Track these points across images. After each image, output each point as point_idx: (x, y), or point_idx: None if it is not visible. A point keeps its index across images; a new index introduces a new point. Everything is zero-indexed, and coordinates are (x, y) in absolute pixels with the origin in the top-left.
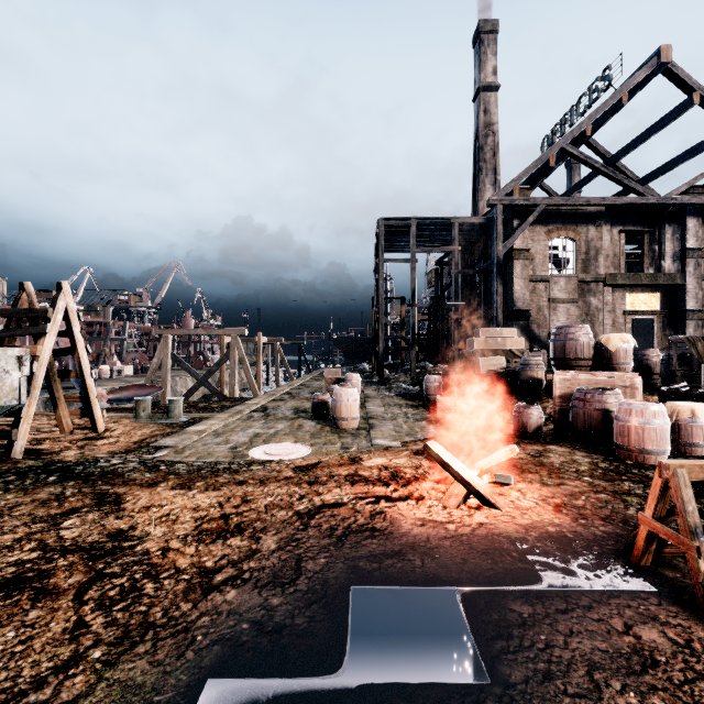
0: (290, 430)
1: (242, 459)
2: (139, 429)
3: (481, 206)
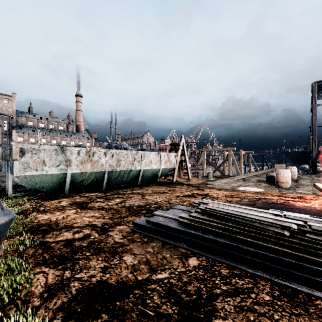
0: (255, 185)
1: (235, 189)
2: (199, 180)
3: None
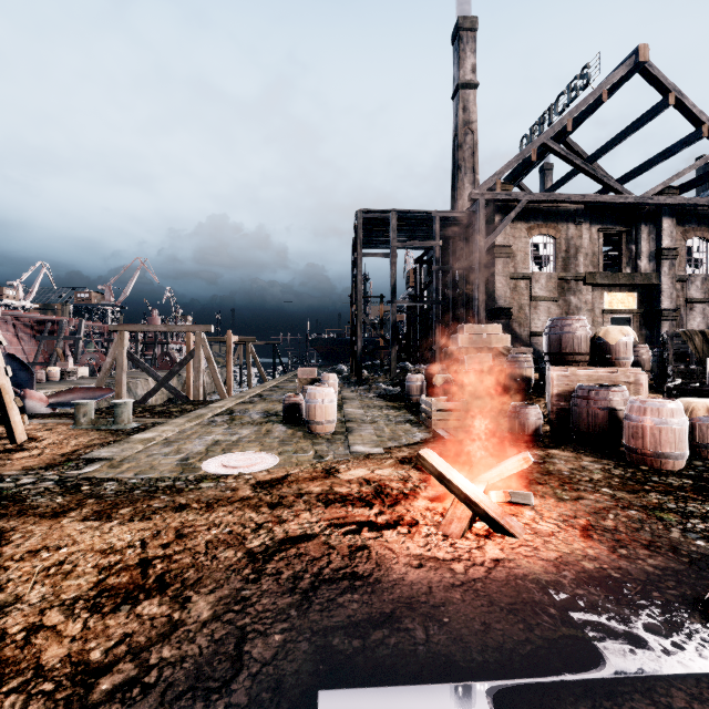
0: (257, 436)
1: (192, 473)
2: (74, 438)
3: (460, 205)
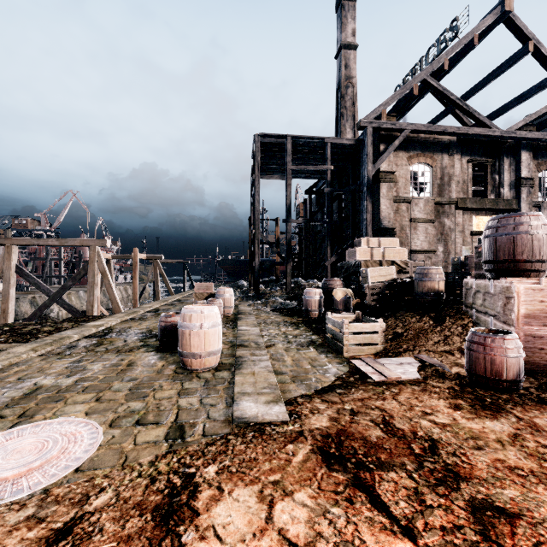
0: (105, 377)
1: None
2: None
3: None
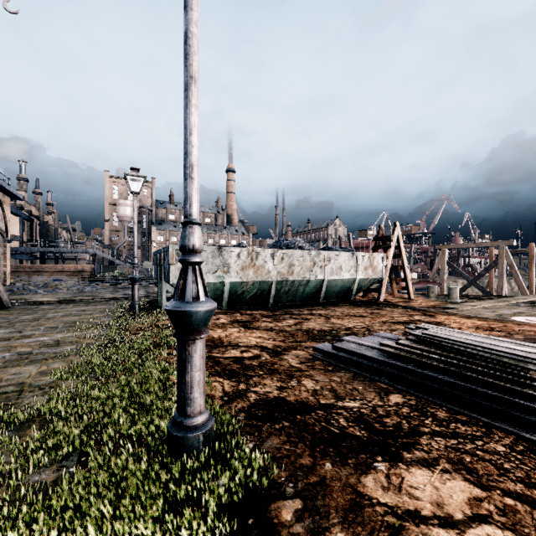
0: None
1: (505, 319)
2: (430, 301)
3: None
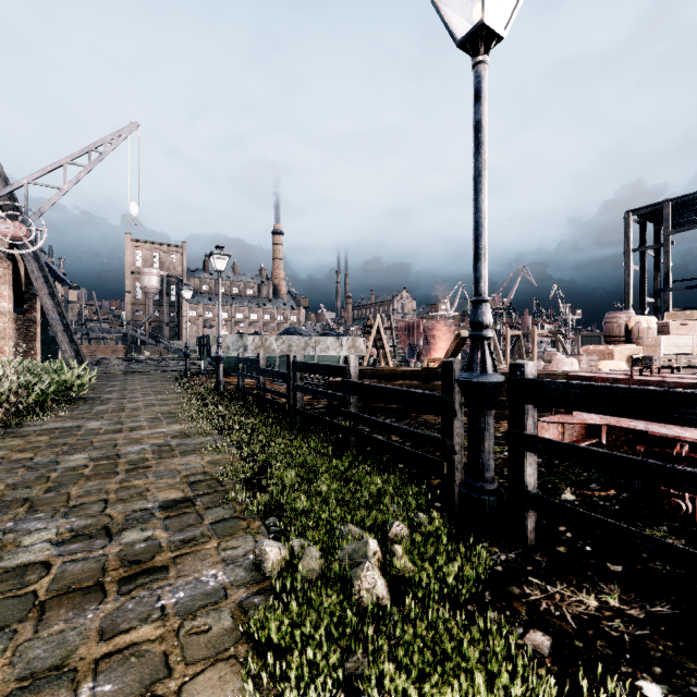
0: None
1: None
2: None
3: None
